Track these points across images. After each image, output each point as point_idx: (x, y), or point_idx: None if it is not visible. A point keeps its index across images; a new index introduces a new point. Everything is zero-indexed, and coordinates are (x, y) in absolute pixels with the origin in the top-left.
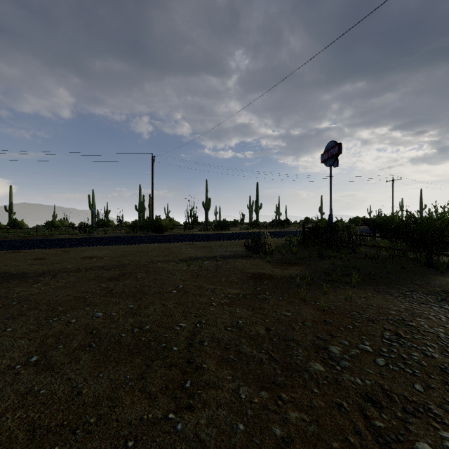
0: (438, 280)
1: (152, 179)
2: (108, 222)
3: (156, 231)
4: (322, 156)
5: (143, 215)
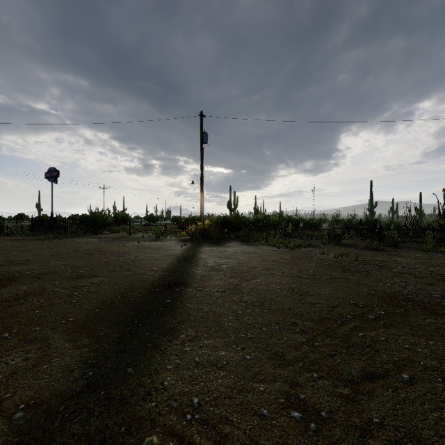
0: (94, 235)
1: None
2: None
3: None
4: (46, 174)
5: None
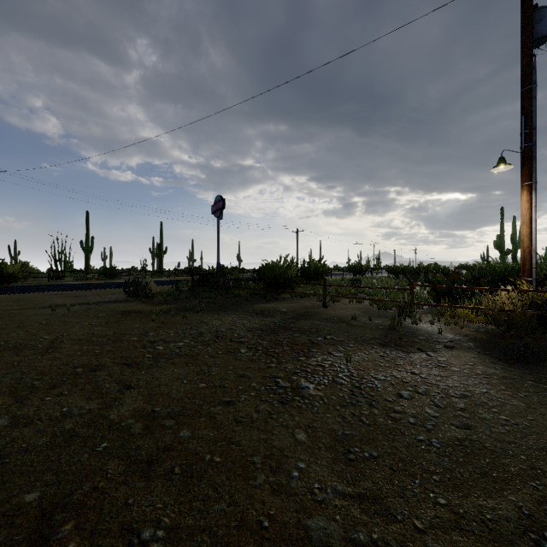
0: (257, 305)
1: None
2: None
3: None
4: (212, 207)
5: None
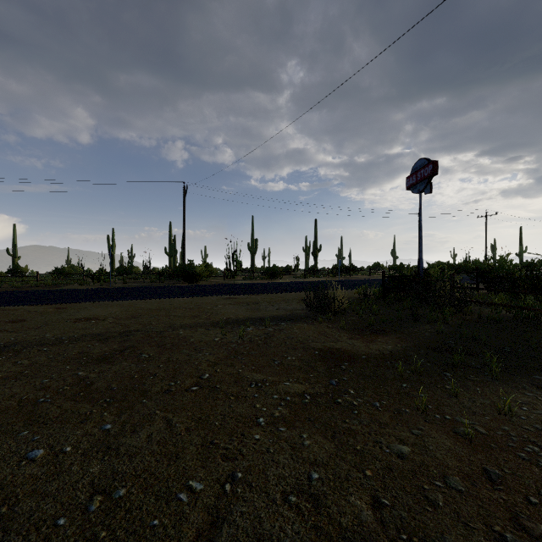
0: None
1: (184, 214)
2: (131, 268)
3: (188, 279)
4: (407, 180)
5: (174, 260)
